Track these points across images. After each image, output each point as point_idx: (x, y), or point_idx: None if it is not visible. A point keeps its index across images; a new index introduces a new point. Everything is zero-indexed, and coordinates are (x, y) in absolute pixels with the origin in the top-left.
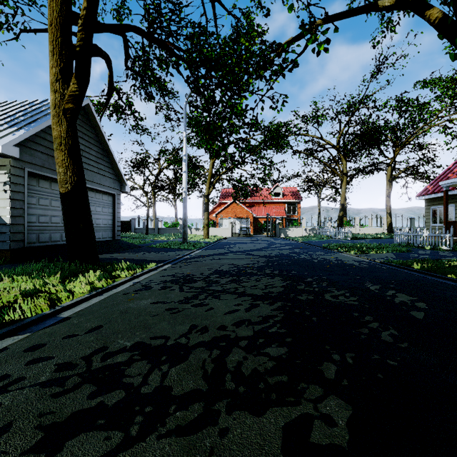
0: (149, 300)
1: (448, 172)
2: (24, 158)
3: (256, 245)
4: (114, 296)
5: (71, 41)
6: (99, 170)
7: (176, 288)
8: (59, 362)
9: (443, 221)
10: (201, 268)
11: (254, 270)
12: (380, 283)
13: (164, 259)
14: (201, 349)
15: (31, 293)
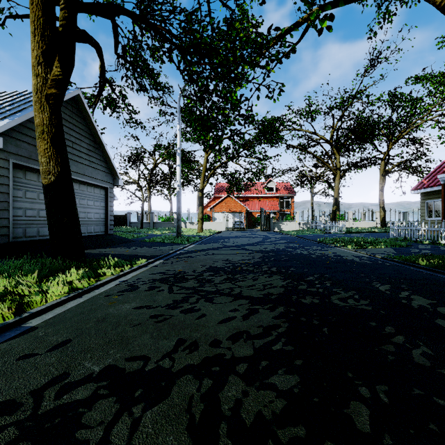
0: (133, 305)
1: (443, 166)
2: (9, 148)
3: (251, 239)
4: (95, 299)
5: (55, 22)
6: (91, 163)
7: (164, 288)
8: None
9: (438, 214)
10: (194, 265)
11: (250, 267)
12: (389, 283)
13: (156, 254)
14: (188, 378)
15: None
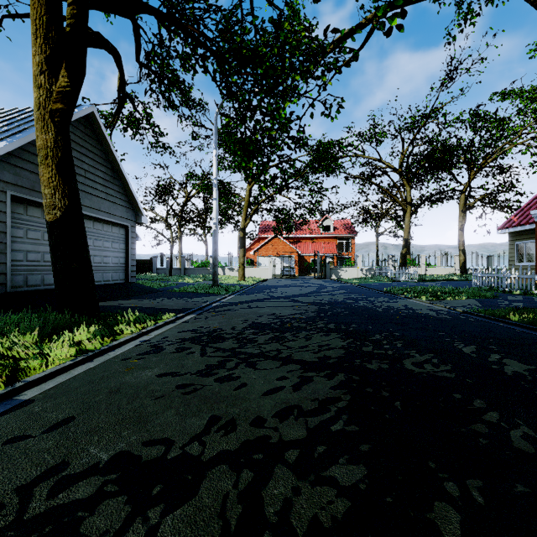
0: (155, 371)
1: (536, 199)
2: (6, 178)
3: (303, 288)
4: (108, 363)
5: (61, 21)
6: (108, 195)
7: (196, 350)
8: None
9: (531, 259)
10: (233, 320)
11: (302, 324)
12: (475, 343)
13: (187, 307)
14: (222, 469)
15: None
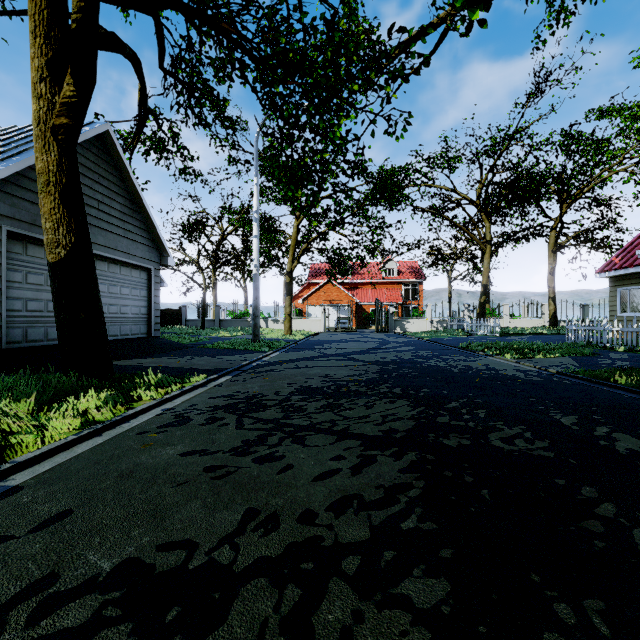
0: (179, 448)
1: None
2: (1, 209)
3: (362, 344)
4: (121, 438)
5: (66, 16)
6: (126, 232)
7: (230, 421)
8: None
9: (636, 308)
10: (277, 383)
11: (362, 387)
12: (575, 412)
13: (221, 367)
14: (260, 583)
15: None
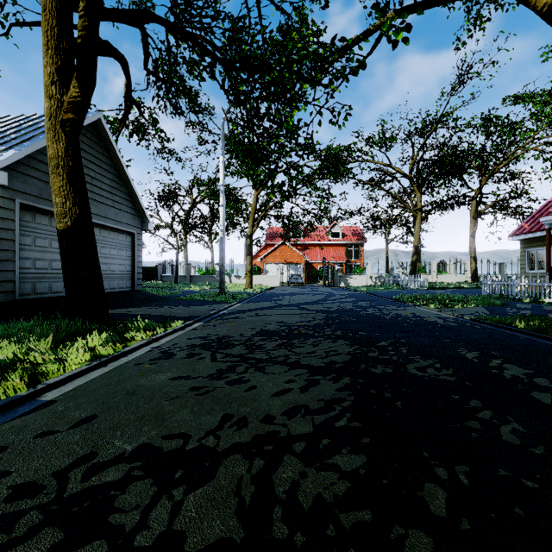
0: (168, 375)
1: (548, 206)
2: (15, 186)
3: (311, 296)
4: (122, 368)
5: (72, 32)
6: (114, 203)
7: (206, 355)
8: (17, 482)
9: (542, 266)
10: (241, 328)
11: (310, 331)
12: (478, 349)
13: (195, 315)
14: (236, 457)
15: (7, 365)
